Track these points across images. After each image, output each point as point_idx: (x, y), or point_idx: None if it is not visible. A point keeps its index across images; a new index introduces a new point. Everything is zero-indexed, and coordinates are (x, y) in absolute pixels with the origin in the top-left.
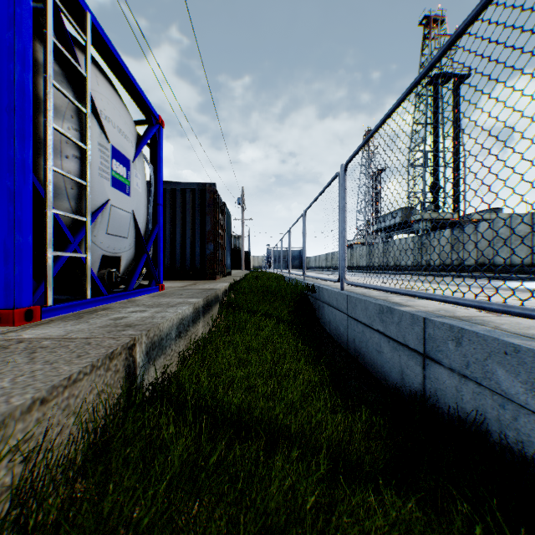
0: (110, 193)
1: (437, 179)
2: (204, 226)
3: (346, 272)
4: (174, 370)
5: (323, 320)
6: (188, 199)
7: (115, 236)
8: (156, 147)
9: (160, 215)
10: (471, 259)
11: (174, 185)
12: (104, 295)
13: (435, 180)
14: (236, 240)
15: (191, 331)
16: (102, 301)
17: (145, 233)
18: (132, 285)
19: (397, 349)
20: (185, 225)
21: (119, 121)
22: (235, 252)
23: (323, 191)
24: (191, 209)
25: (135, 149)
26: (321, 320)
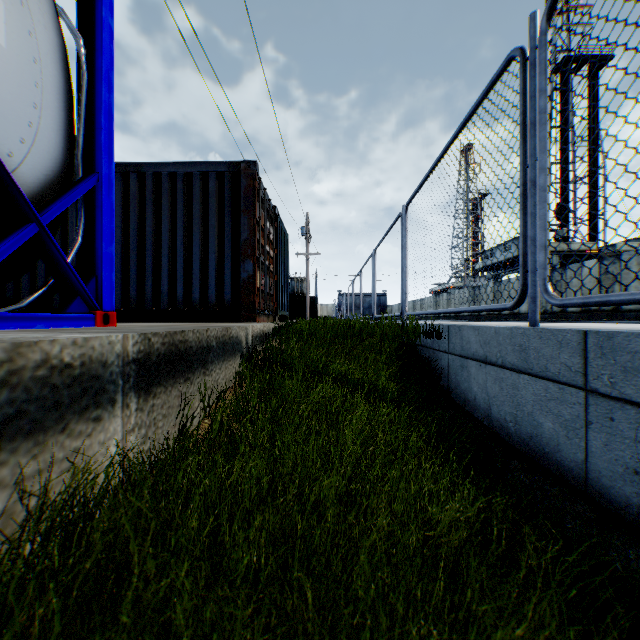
0: None
1: (566, 198)
2: (238, 232)
3: (548, 280)
4: None
5: (465, 395)
6: (212, 189)
7: None
8: None
9: (103, 153)
10: None
11: (189, 167)
12: None
13: (564, 200)
14: (299, 283)
15: None
16: None
17: (56, 187)
18: None
19: None
20: (208, 231)
21: None
22: (298, 298)
23: (457, 134)
24: (216, 205)
25: None
26: (456, 394)
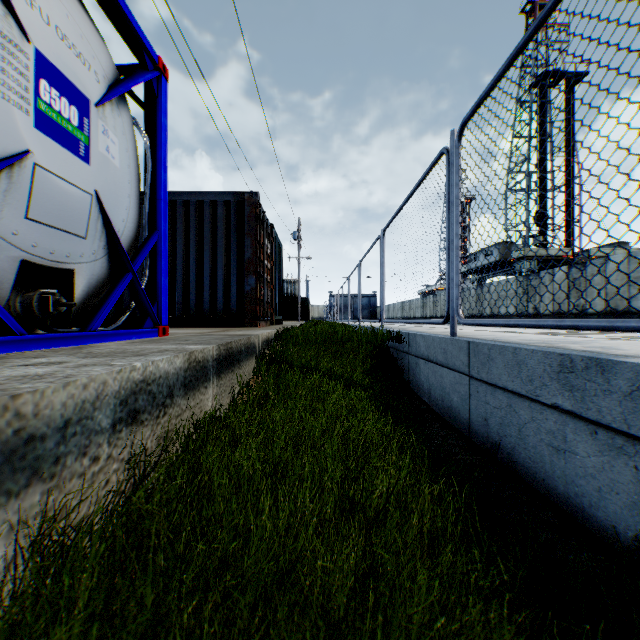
0: (33, 140)
1: (544, 206)
2: (242, 252)
3: (460, 306)
4: (107, 506)
5: (417, 384)
6: (220, 215)
7: (52, 227)
8: (155, 109)
9: (162, 216)
10: (596, 305)
11: (201, 196)
12: (17, 334)
13: (542, 208)
14: (291, 285)
15: (181, 405)
16: (6, 345)
17: (134, 243)
18: (96, 322)
19: (626, 453)
20: (217, 251)
21: (65, 23)
22: (290, 300)
23: (415, 189)
24: (224, 229)
25: (107, 91)
26: (413, 384)
